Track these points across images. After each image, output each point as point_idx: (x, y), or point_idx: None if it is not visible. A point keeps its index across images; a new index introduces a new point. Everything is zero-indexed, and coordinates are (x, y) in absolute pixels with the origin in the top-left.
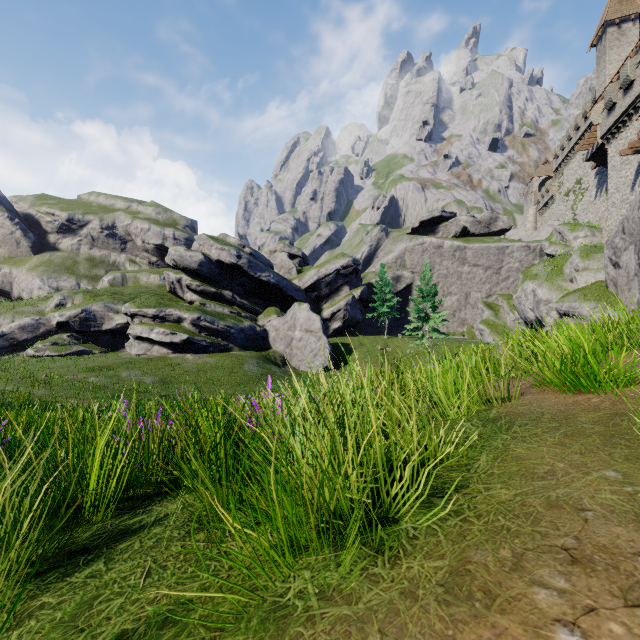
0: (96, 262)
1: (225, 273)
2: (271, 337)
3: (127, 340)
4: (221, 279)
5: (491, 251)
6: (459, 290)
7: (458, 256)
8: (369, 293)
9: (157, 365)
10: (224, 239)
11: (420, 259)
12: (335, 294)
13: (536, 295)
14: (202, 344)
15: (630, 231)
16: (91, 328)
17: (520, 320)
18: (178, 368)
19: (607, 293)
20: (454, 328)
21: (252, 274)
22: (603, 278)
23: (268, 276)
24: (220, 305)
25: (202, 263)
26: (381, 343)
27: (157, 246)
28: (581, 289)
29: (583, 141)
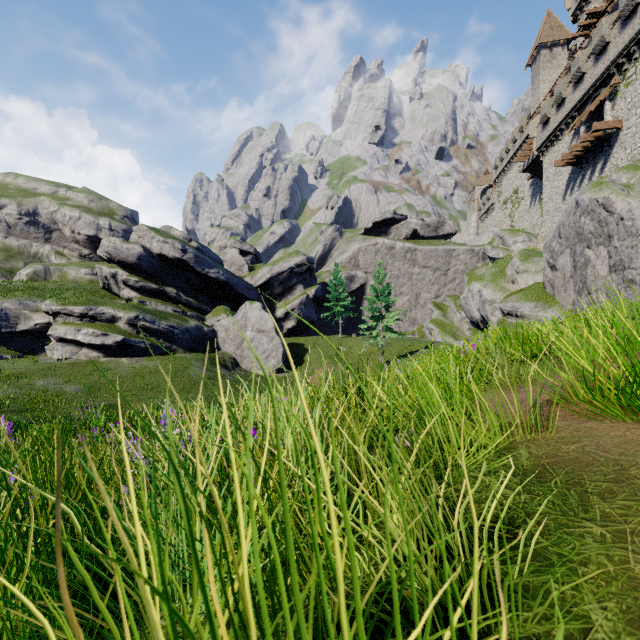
0: (12, 253)
1: (168, 268)
2: (220, 338)
3: (49, 342)
4: (164, 275)
5: (439, 253)
6: (410, 290)
7: (409, 257)
8: (323, 292)
9: (84, 371)
10: (167, 231)
11: (373, 259)
12: (289, 293)
13: (482, 295)
14: (140, 346)
15: (566, 235)
16: (2, 329)
17: (466, 320)
18: (110, 374)
19: (545, 294)
20: (405, 327)
21: (199, 270)
22: (541, 280)
23: (217, 273)
24: (162, 303)
25: (141, 257)
26: (335, 343)
27: (90, 237)
28: (522, 290)
29: (521, 153)
